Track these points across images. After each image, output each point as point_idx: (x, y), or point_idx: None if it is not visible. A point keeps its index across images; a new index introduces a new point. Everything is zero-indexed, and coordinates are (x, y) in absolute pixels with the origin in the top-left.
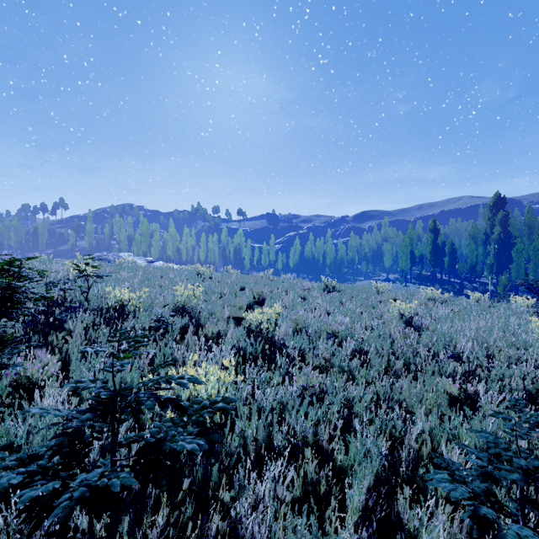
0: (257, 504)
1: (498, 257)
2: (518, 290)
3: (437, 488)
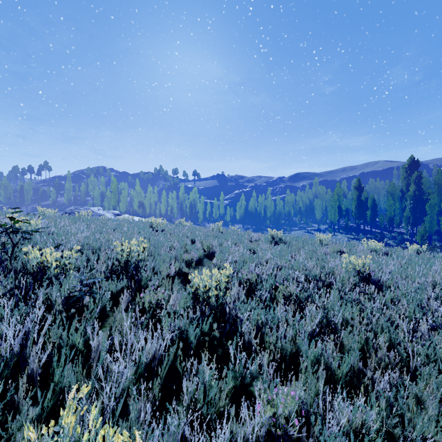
0: None
1: (413, 210)
2: (431, 238)
3: None
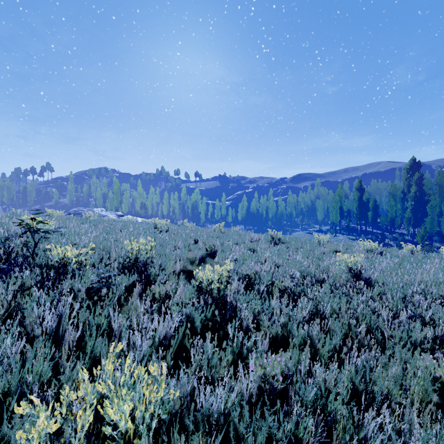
0: None
1: (414, 212)
2: (432, 239)
3: None
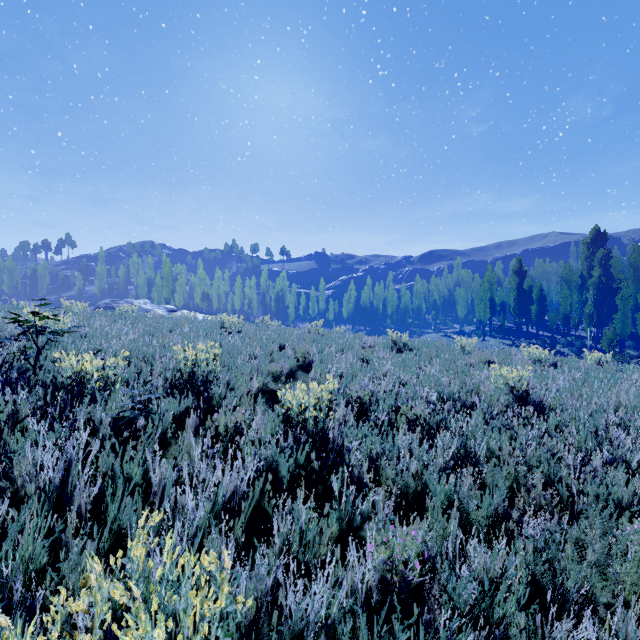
0: None
1: (598, 305)
2: (624, 345)
3: None
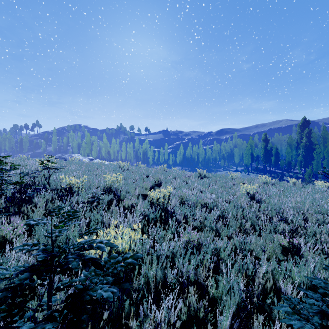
0: (156, 326)
1: (304, 156)
2: (317, 177)
3: (279, 313)
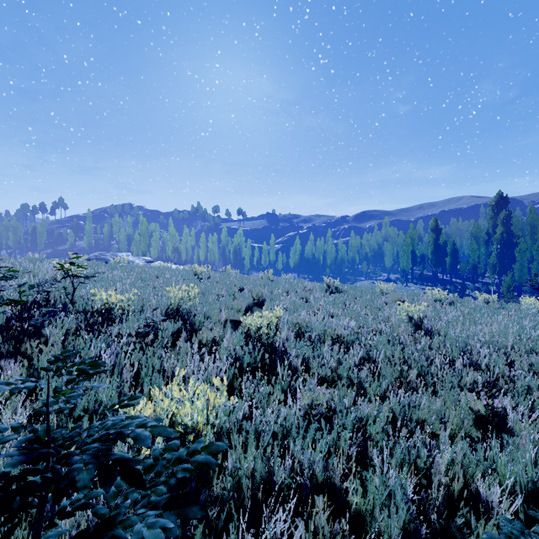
0: None
1: (500, 257)
2: (521, 290)
3: None
